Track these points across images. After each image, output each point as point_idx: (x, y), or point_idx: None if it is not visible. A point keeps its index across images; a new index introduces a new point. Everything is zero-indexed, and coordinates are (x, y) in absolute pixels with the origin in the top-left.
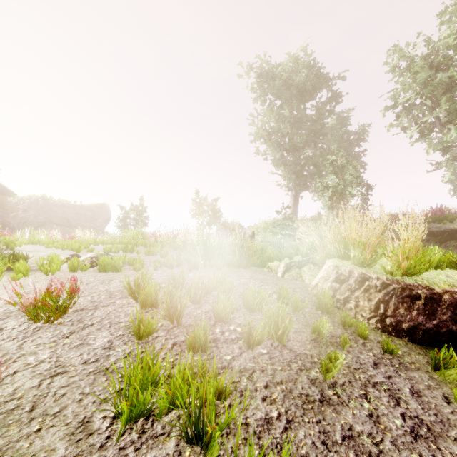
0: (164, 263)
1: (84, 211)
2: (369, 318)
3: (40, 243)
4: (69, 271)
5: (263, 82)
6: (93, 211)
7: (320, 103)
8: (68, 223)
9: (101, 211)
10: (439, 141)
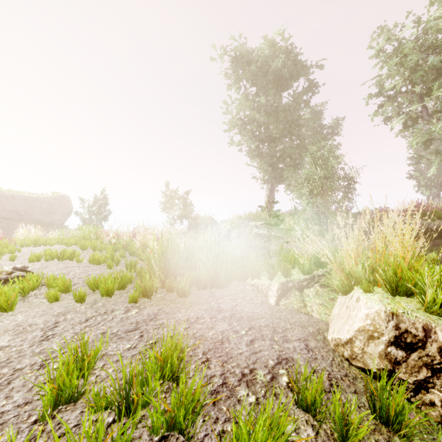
0: (101, 284)
1: (40, 203)
2: None
3: None
4: None
5: (238, 67)
6: (50, 204)
7: (297, 92)
8: (19, 217)
9: (60, 203)
10: (426, 132)
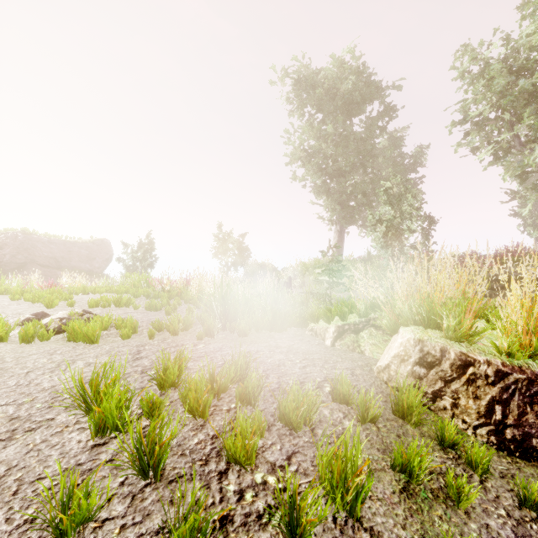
0: (166, 325)
1: (78, 248)
2: (476, 425)
3: (8, 293)
4: (20, 342)
5: (301, 91)
6: (89, 249)
7: (370, 118)
8: (57, 264)
9: (99, 248)
10: (519, 165)
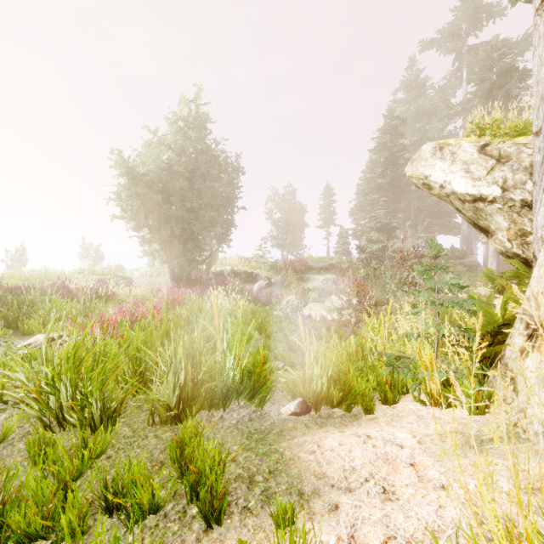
0: None
1: None
2: None
3: None
4: None
5: None
6: None
7: None
8: None
9: None
10: None
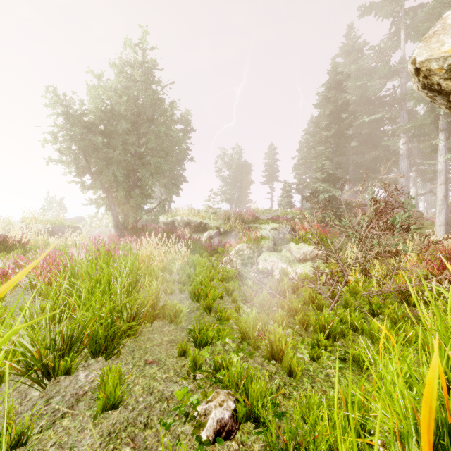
0: None
1: None
2: None
3: None
4: None
5: None
6: None
7: None
8: None
9: None
10: None
